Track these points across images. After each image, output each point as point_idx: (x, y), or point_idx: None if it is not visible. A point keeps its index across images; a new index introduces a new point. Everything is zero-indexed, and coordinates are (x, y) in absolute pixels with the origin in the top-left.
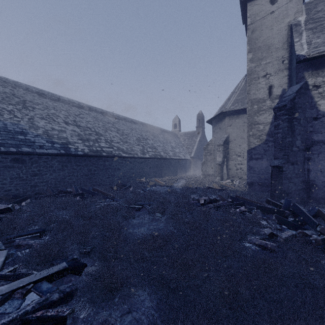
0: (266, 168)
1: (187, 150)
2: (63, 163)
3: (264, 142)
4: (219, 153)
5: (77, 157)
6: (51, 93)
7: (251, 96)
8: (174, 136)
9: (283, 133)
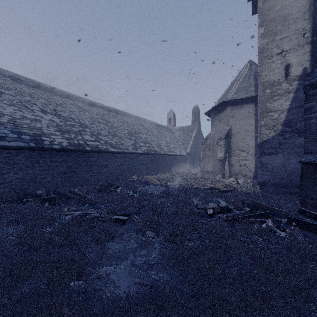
0: (282, 165)
1: (182, 145)
2: (33, 159)
3: (280, 134)
4: (220, 147)
5: (53, 151)
6: (28, 79)
7: (263, 79)
8: (169, 131)
9: None
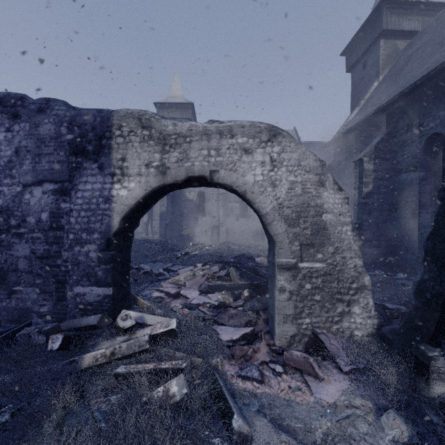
0: None
1: None
2: None
3: None
4: (145, 214)
5: None
6: None
7: None
8: None
9: (169, 207)
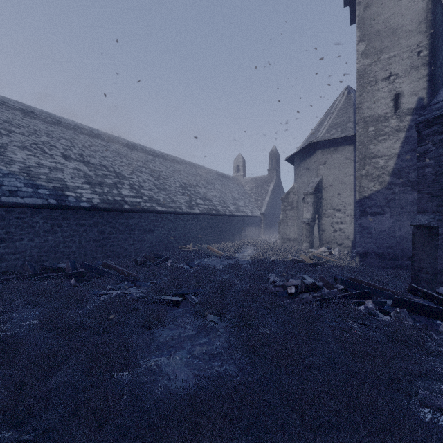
0: (390, 229)
1: (255, 202)
2: (54, 221)
3: (387, 187)
4: (306, 205)
5: (80, 211)
6: (45, 112)
7: (364, 112)
8: (236, 183)
9: (436, 166)
